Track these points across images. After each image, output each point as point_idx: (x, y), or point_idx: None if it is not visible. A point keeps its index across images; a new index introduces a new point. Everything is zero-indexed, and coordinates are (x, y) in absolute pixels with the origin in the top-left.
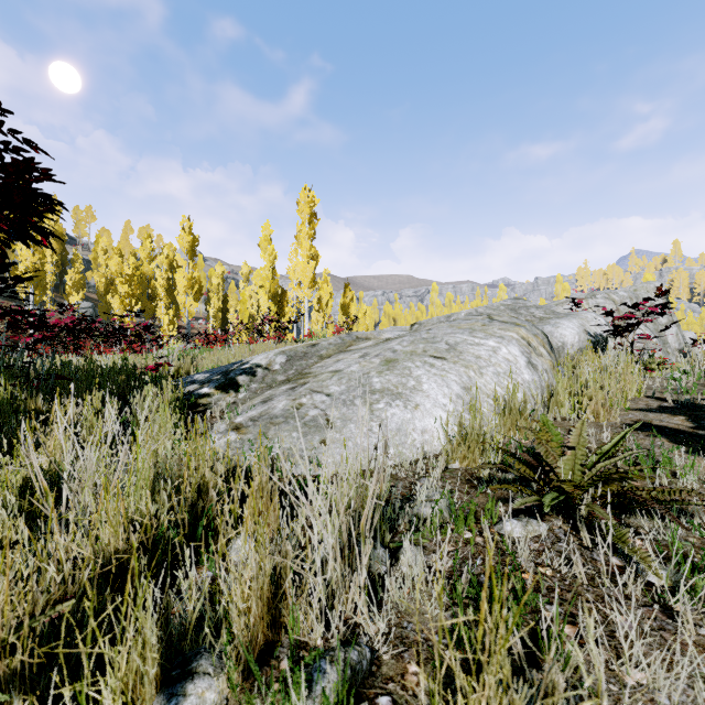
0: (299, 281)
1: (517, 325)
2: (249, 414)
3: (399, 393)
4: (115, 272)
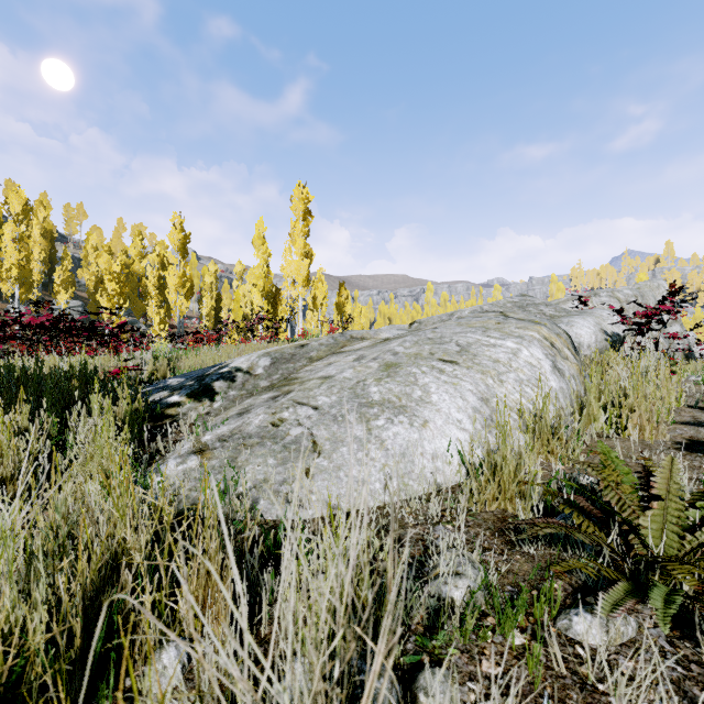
0: (292, 279)
1: (536, 323)
2: (219, 431)
3: (402, 406)
4: (104, 270)
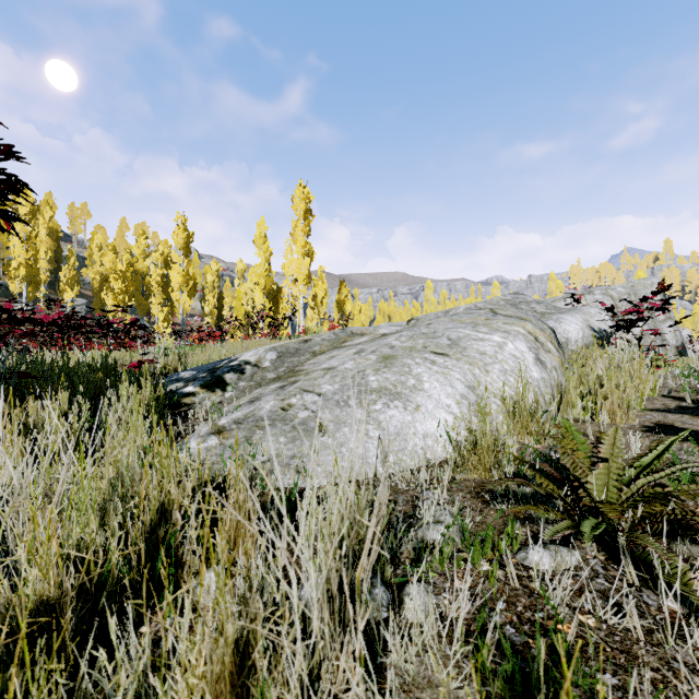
0: (294, 278)
1: (522, 319)
2: (234, 416)
3: (398, 393)
4: (109, 269)
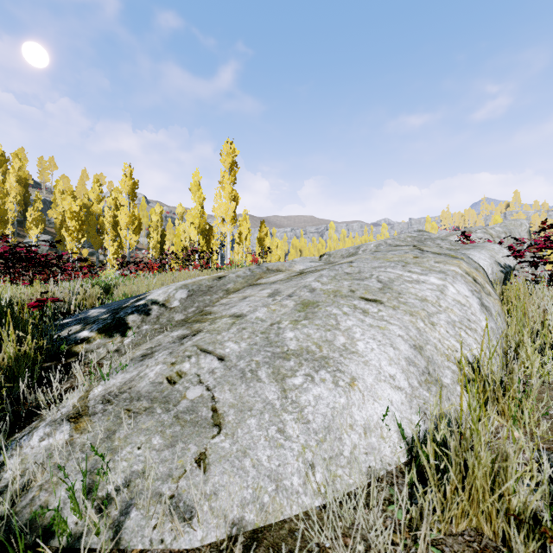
0: (222, 218)
1: (453, 257)
2: (112, 382)
3: (324, 358)
4: (68, 210)
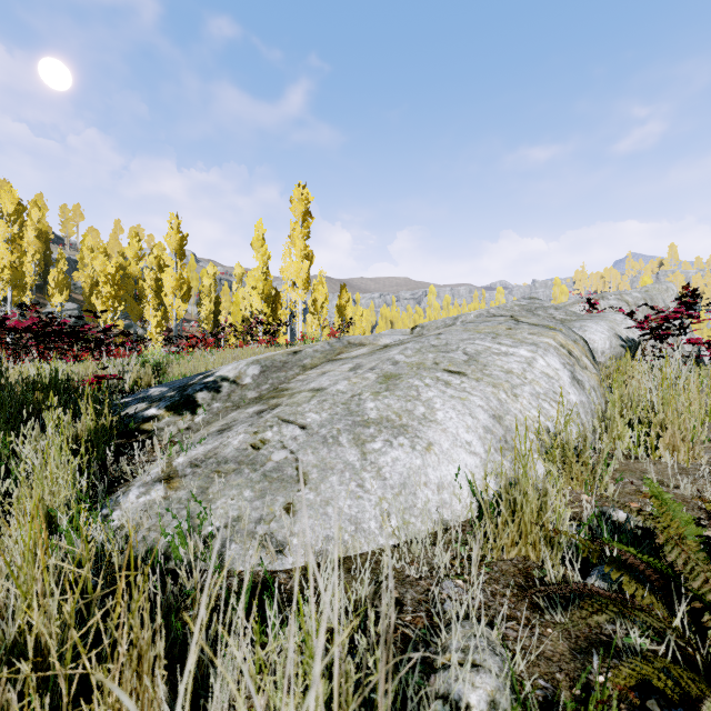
0: (292, 282)
1: (550, 328)
2: (194, 452)
3: (403, 426)
4: (100, 272)
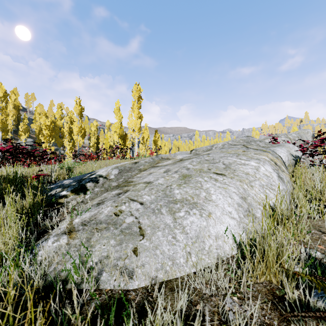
0: (133, 129)
1: (264, 151)
2: (84, 216)
3: (195, 203)
4: (43, 124)
